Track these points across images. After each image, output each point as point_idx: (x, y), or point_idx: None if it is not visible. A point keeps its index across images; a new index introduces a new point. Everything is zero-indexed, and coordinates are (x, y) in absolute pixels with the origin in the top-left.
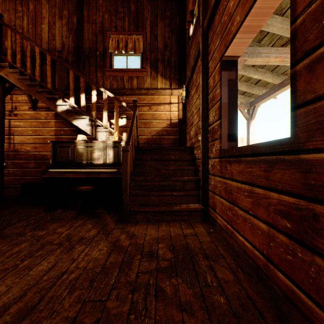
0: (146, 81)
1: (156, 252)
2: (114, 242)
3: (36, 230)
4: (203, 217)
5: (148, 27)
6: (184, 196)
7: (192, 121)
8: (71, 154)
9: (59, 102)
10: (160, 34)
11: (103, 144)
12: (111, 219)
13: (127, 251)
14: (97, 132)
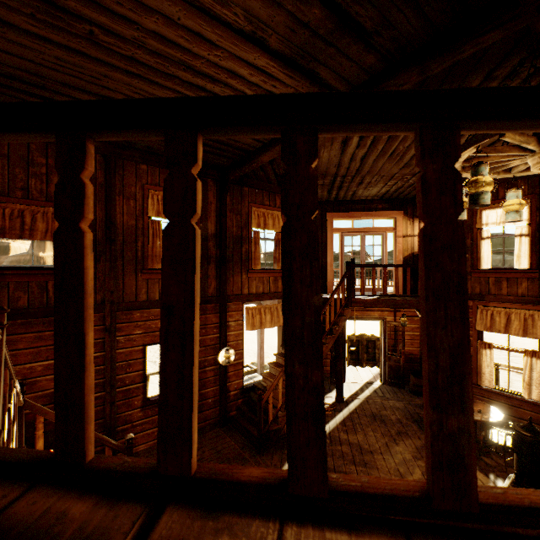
0: None
1: None
2: None
3: None
4: None
5: None
6: None
7: None
8: None
9: None
10: None
11: None
12: None
13: None
14: None
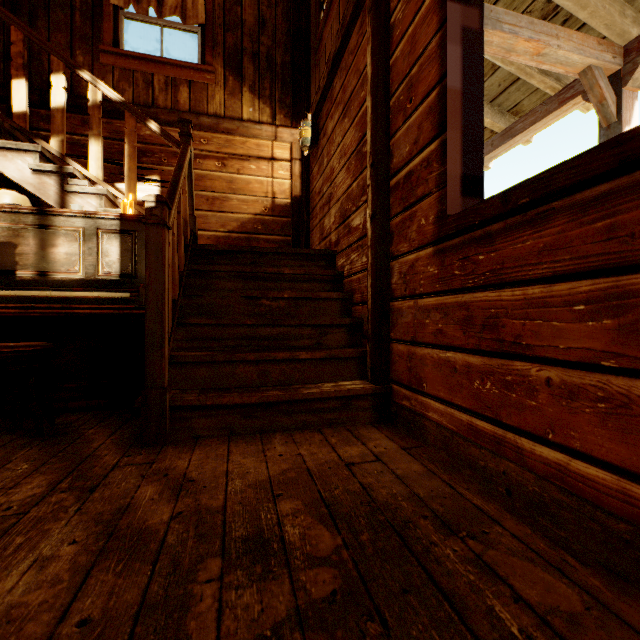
0: (214, 98)
1: (278, 534)
2: (112, 518)
3: None
4: (379, 411)
5: None
6: (326, 361)
7: (329, 193)
8: None
9: None
10: None
11: (84, 221)
12: (107, 440)
13: (163, 548)
14: (70, 196)
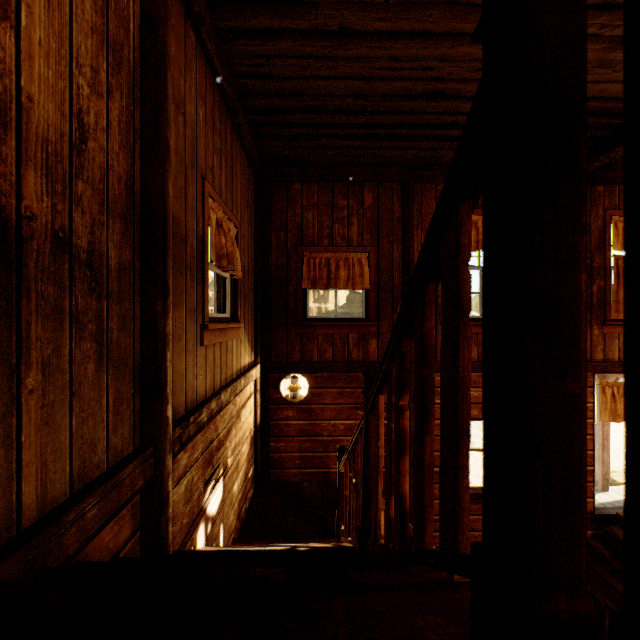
0: (238, 352)
1: None
2: None
3: None
4: None
5: (239, 211)
6: None
7: (326, 440)
8: None
9: None
10: (246, 236)
11: None
12: None
13: None
14: None
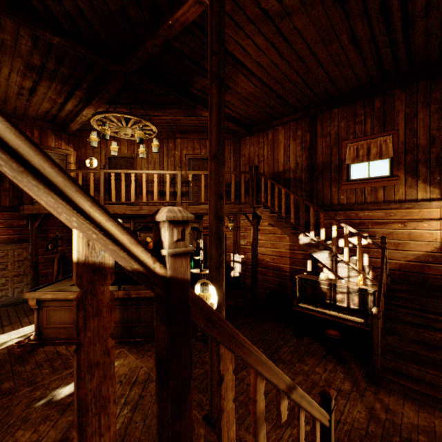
0: (398, 191)
1: None
2: (370, 409)
3: (299, 361)
4: None
5: (400, 122)
6: None
7: None
8: (315, 291)
9: (301, 236)
10: (422, 126)
11: (346, 288)
12: (359, 373)
13: (384, 426)
14: (338, 267)
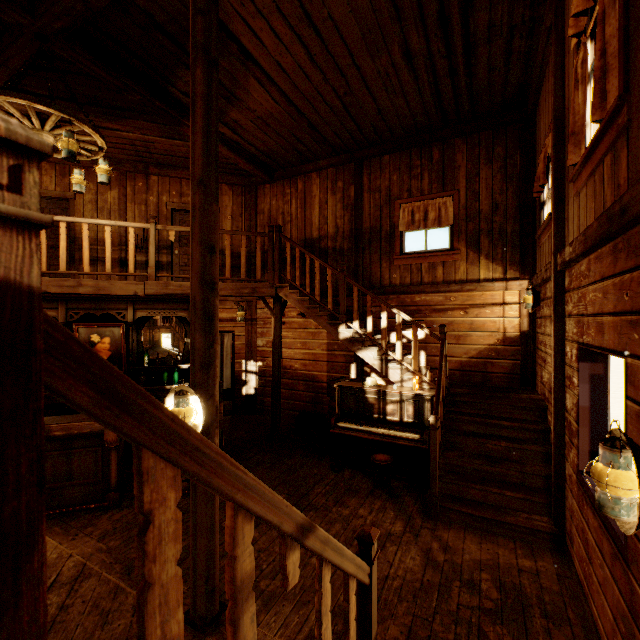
0: (459, 269)
1: (478, 584)
2: (426, 552)
3: (338, 504)
4: (555, 544)
5: (461, 181)
6: (523, 499)
7: (544, 356)
8: (360, 403)
9: (341, 328)
10: (484, 187)
11: (399, 395)
12: (414, 508)
13: (443, 570)
14: (388, 369)
